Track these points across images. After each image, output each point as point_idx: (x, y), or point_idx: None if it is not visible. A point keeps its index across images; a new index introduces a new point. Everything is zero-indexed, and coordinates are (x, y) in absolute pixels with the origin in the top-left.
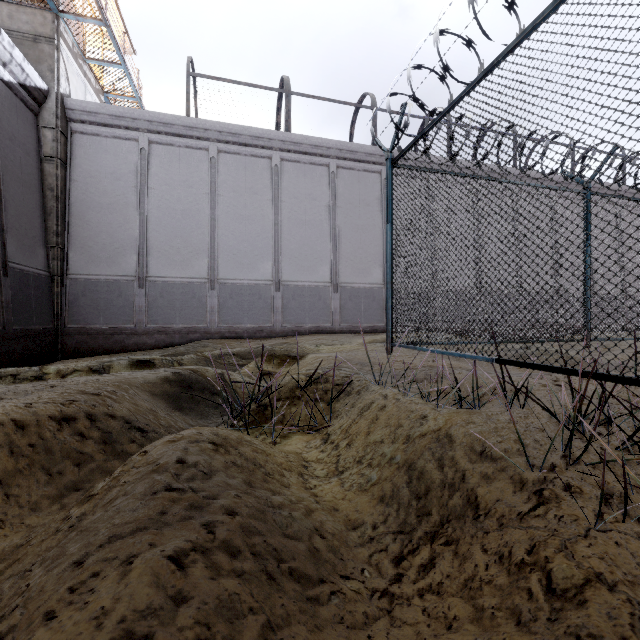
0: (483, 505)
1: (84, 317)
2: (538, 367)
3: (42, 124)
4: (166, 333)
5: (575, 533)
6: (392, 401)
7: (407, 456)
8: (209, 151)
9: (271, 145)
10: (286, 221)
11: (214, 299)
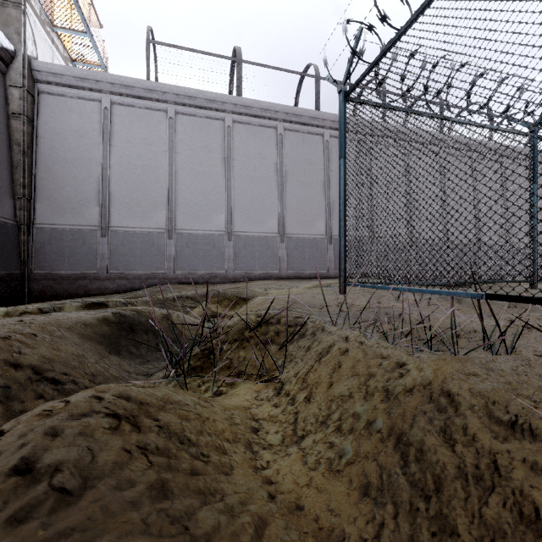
0: None
1: (50, 263)
2: None
3: (9, 83)
4: (127, 279)
5: None
6: (355, 345)
7: (392, 422)
8: (167, 112)
9: (224, 108)
10: (238, 177)
11: (172, 247)
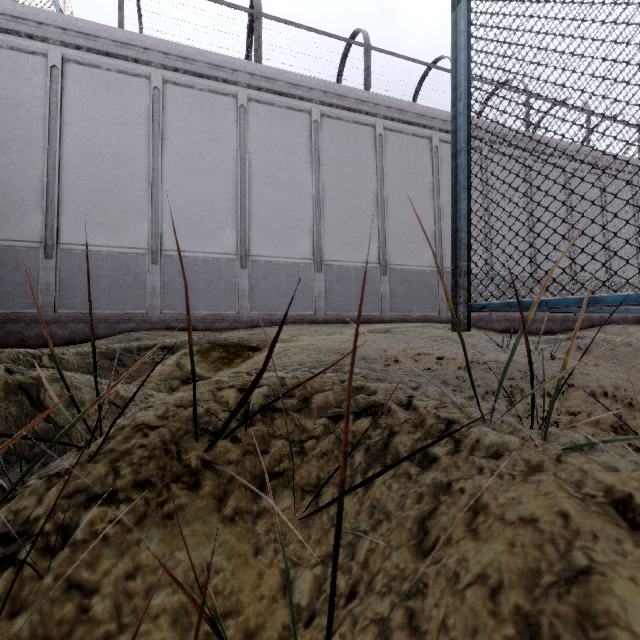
0: None
1: None
2: None
3: None
4: (86, 321)
5: None
6: None
7: None
8: (151, 79)
9: (236, 79)
10: (256, 179)
11: (156, 276)
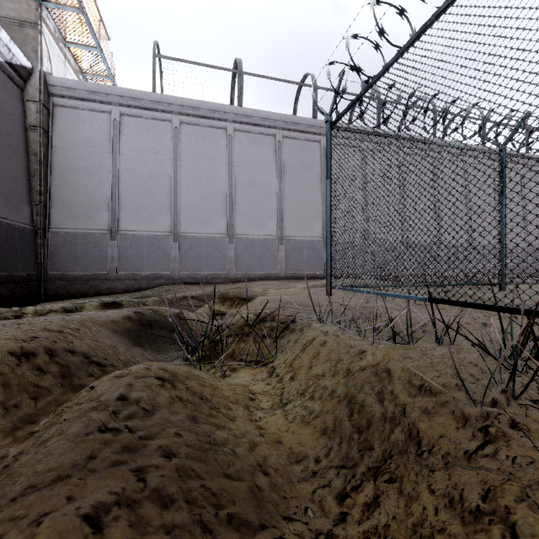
0: (426, 441)
1: (64, 265)
2: (471, 305)
3: (27, 98)
4: (135, 279)
5: (535, 479)
6: (332, 337)
7: (348, 390)
8: (172, 122)
9: (226, 117)
10: (239, 183)
11: (177, 250)
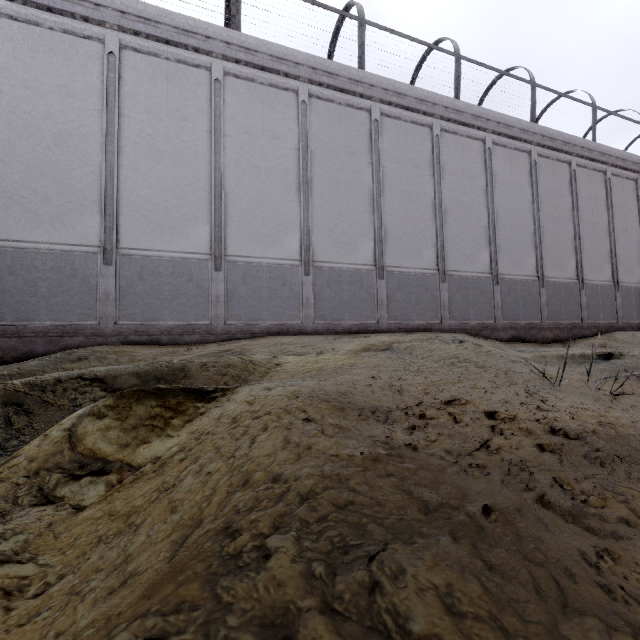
0: None
1: None
2: None
3: None
4: (19, 336)
5: None
6: None
7: None
8: (105, 43)
9: (209, 48)
10: (233, 166)
11: (110, 280)
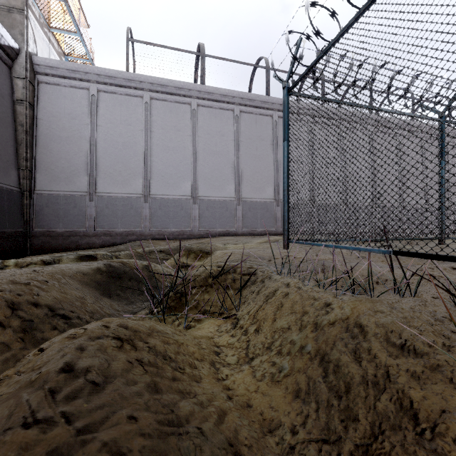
0: (423, 415)
1: (47, 223)
2: (444, 258)
3: (14, 75)
4: (110, 235)
5: None
6: (294, 289)
7: (318, 346)
8: (143, 98)
9: (190, 94)
10: (201, 151)
11: (147, 210)
